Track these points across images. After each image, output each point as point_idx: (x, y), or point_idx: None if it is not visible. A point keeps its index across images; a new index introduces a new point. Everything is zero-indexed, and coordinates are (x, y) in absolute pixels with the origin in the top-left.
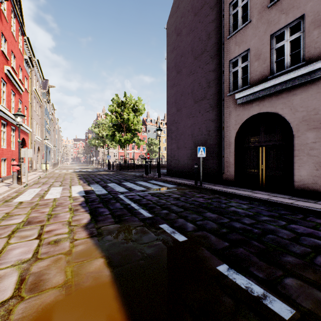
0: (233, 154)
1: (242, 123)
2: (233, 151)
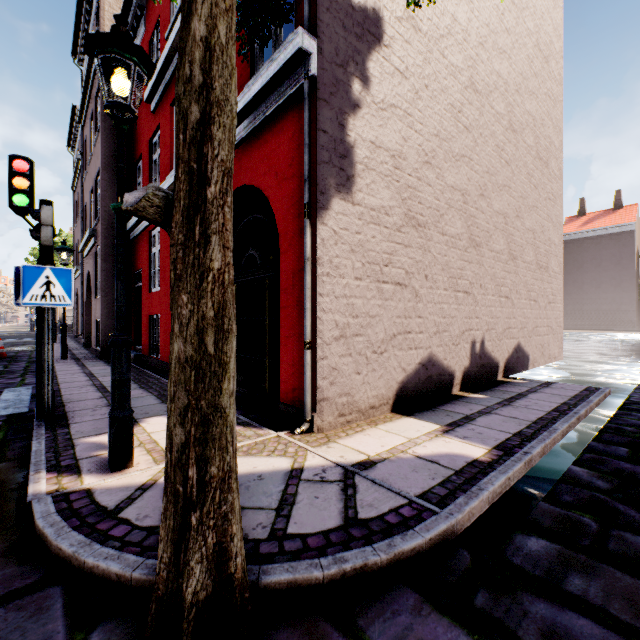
0: (76, 315)
1: (77, 293)
2: (76, 313)
